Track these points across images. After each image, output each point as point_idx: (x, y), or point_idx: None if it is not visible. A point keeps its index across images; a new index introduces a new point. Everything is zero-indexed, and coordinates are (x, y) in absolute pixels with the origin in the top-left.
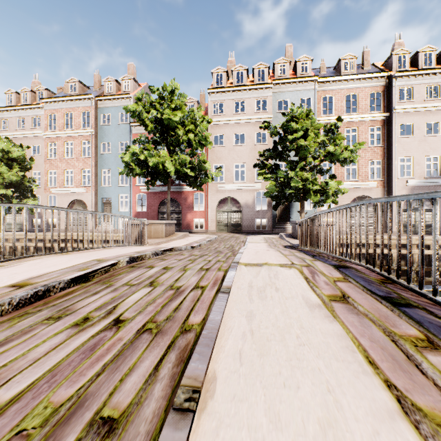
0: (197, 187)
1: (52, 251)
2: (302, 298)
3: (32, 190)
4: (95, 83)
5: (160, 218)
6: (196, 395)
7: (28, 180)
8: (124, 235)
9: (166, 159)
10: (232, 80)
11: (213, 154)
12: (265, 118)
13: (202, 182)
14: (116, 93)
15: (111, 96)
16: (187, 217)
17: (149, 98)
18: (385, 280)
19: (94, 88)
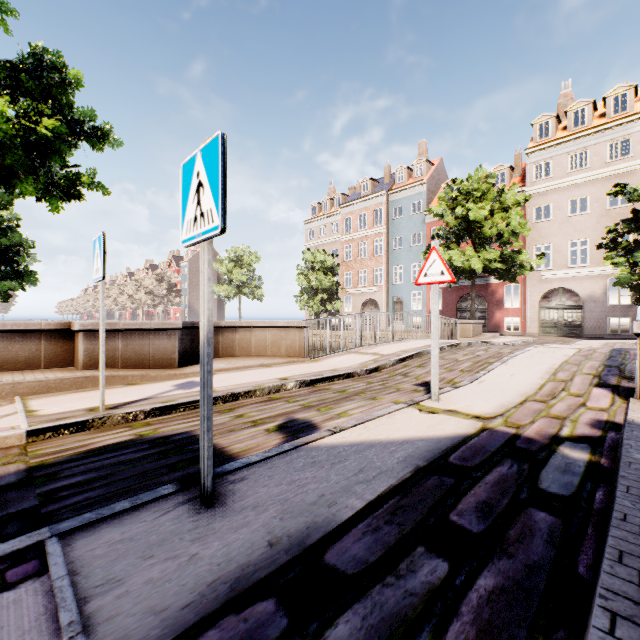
0: (509, 280)
1: (412, 338)
2: (563, 354)
3: (337, 293)
4: (385, 175)
5: (458, 317)
6: (509, 357)
7: (335, 284)
8: (443, 331)
9: (471, 256)
10: (566, 122)
11: (534, 232)
12: (627, 167)
13: (516, 274)
14: (407, 181)
15: (403, 186)
16: (494, 316)
17: (450, 189)
18: (634, 354)
19: (384, 181)
